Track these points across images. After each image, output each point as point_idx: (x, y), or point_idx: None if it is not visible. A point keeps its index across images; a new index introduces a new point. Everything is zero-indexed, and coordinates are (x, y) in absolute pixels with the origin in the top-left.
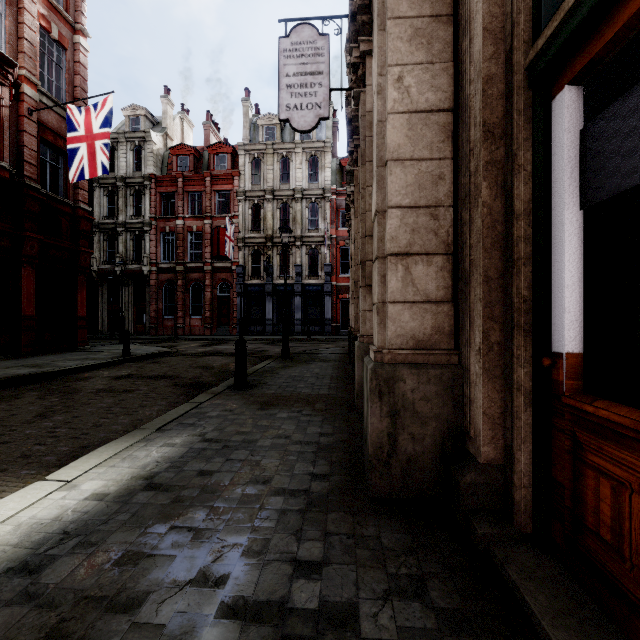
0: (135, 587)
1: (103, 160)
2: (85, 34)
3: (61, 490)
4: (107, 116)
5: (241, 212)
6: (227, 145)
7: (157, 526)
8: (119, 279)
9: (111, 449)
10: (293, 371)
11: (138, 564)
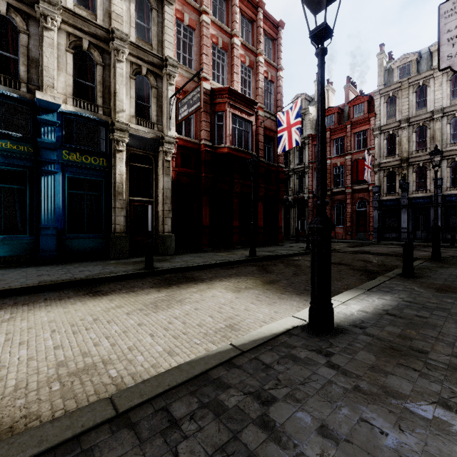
0: (418, 347)
1: (295, 137)
2: (281, 69)
3: (342, 305)
4: (297, 112)
5: (376, 144)
6: (364, 96)
7: (409, 330)
8: (290, 204)
9: (350, 294)
10: (452, 271)
11: (411, 340)
